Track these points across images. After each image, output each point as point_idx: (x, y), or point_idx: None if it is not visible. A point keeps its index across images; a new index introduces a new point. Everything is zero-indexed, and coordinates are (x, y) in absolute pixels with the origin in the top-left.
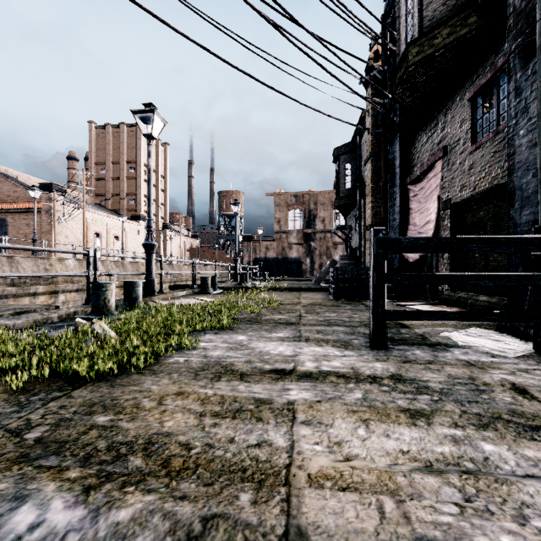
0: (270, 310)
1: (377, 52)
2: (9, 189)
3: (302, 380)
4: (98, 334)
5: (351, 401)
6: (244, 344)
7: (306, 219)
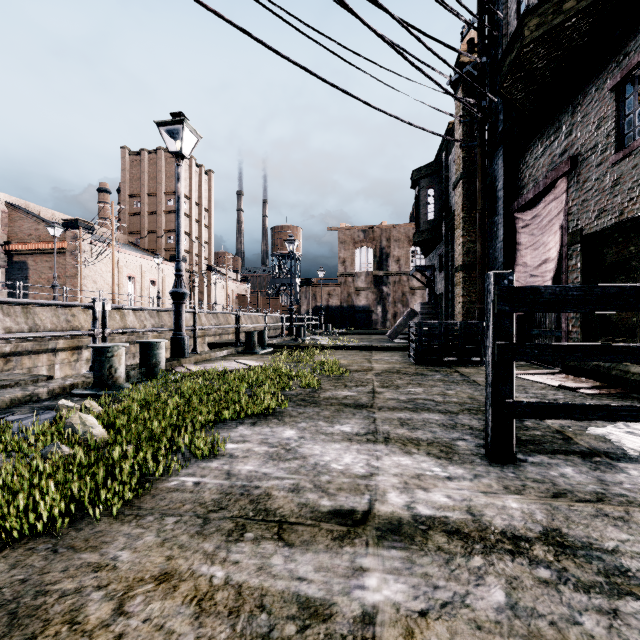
0: (333, 381)
1: (472, 41)
2: (30, 227)
3: (385, 543)
4: (75, 431)
5: (487, 614)
6: (292, 447)
7: (377, 259)
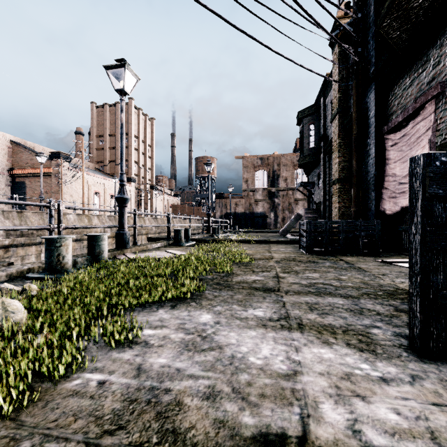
0: (242, 267)
1: (348, 4)
2: (27, 158)
3: None
4: None
5: None
6: (208, 334)
7: (270, 178)
